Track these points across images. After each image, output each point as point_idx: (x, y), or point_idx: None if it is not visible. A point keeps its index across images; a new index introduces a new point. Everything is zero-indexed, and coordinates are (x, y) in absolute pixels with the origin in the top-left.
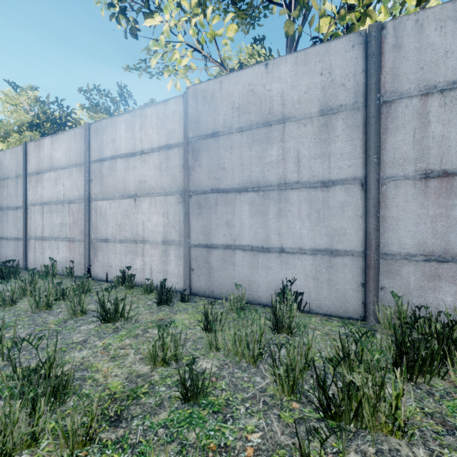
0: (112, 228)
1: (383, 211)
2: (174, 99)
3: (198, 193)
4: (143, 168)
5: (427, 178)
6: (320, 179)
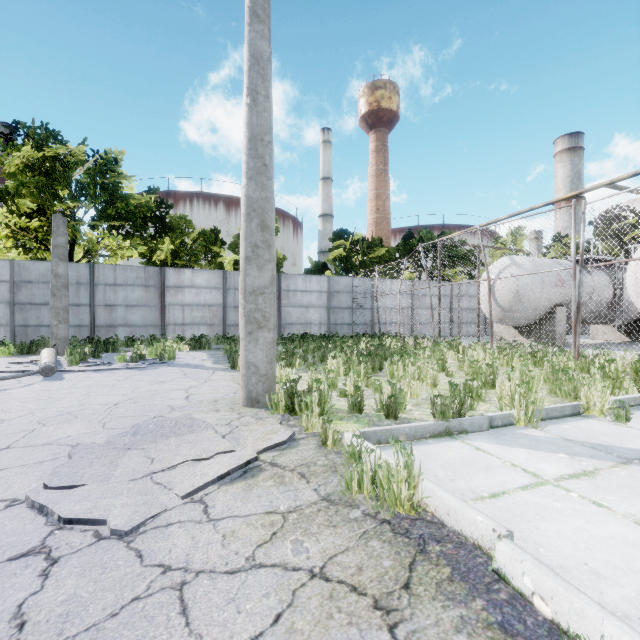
0: None
1: (96, 314)
2: (4, 260)
3: (20, 304)
4: None
5: (107, 306)
6: (77, 303)
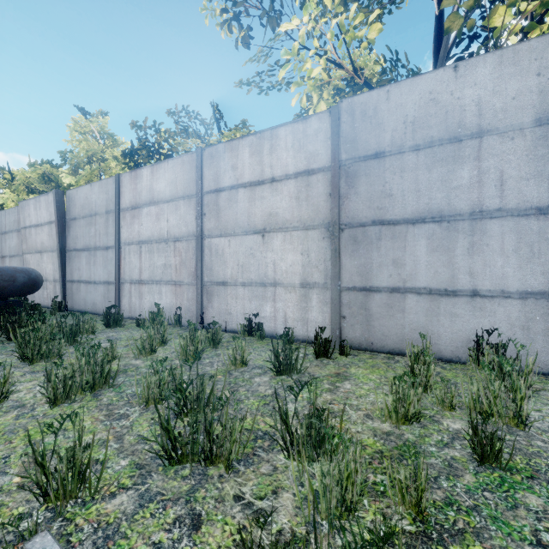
0: (232, 270)
1: None
2: (317, 116)
3: (353, 226)
4: (274, 199)
5: None
6: (535, 205)
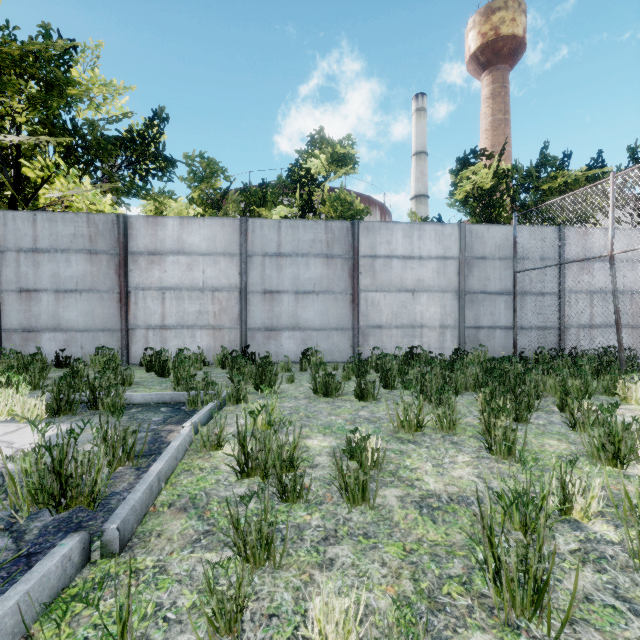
0: None
1: (3, 307)
2: None
3: None
4: None
5: (21, 291)
6: None
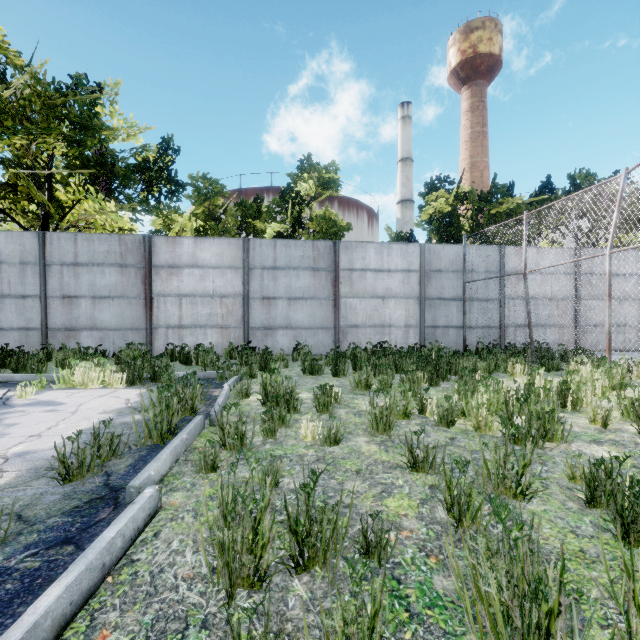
0: None
1: (49, 310)
2: None
3: None
4: None
5: (64, 298)
6: (21, 294)
